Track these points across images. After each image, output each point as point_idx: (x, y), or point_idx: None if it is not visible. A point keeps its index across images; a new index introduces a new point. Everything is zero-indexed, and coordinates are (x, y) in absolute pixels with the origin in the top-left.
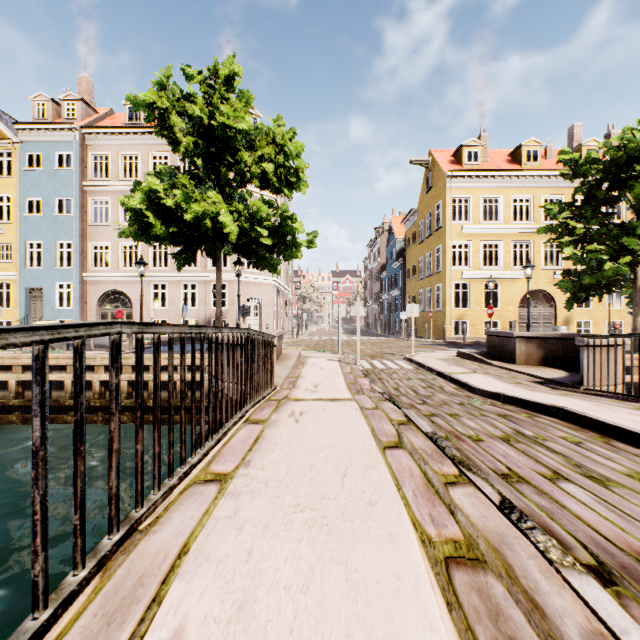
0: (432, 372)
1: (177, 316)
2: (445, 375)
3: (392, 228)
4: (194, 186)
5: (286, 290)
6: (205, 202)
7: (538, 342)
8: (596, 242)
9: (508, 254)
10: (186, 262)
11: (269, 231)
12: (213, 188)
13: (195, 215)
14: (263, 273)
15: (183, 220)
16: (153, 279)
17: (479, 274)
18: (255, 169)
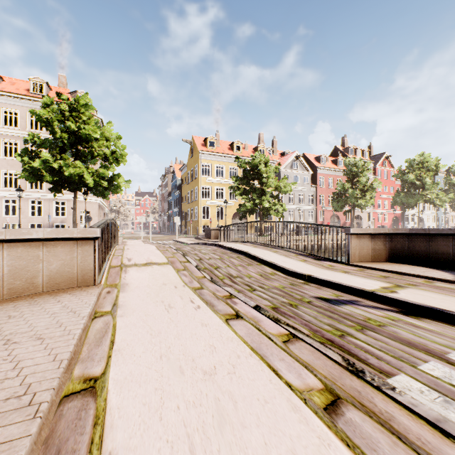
0: (180, 243)
1: (26, 221)
2: (183, 242)
3: (175, 171)
4: (62, 153)
5: (105, 206)
6: (75, 167)
7: (218, 231)
8: (247, 194)
9: (227, 194)
10: (57, 192)
11: (106, 180)
12: (70, 153)
13: (70, 173)
14: (91, 196)
15: (61, 173)
16: (5, 196)
17: (214, 203)
18: (100, 152)
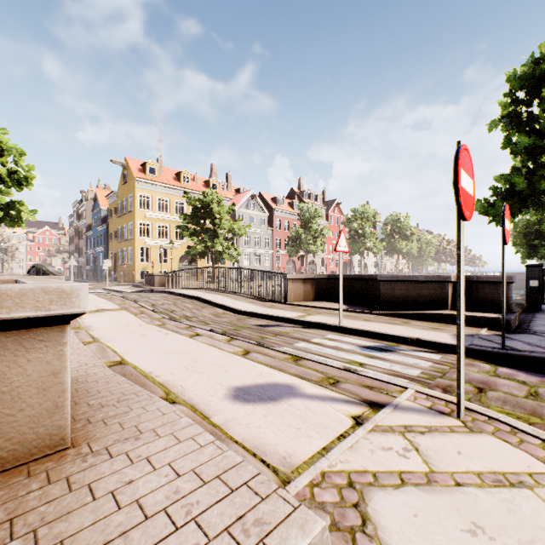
0: (115, 291)
1: None
2: (119, 291)
3: (98, 198)
4: None
5: None
6: None
7: (163, 277)
8: (198, 235)
9: (173, 232)
10: None
11: None
12: None
13: None
14: None
15: None
16: None
17: (156, 243)
18: None
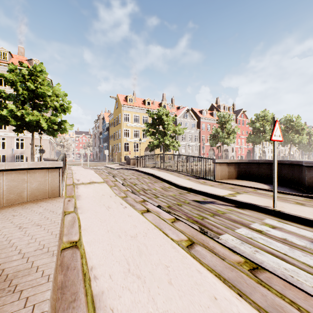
0: (109, 168)
1: None
2: (111, 167)
3: (104, 118)
4: (23, 105)
5: (53, 141)
6: (33, 115)
7: (135, 160)
8: (154, 135)
9: (141, 134)
10: (19, 132)
11: (56, 124)
12: (29, 104)
13: (30, 119)
14: (44, 134)
15: (23, 119)
16: None
17: (132, 140)
18: (52, 104)
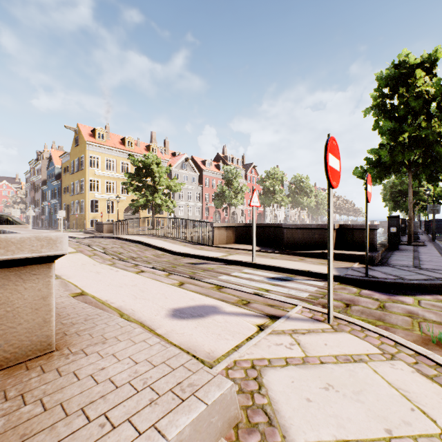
0: (69, 237)
1: None
2: (73, 237)
3: (52, 158)
4: None
5: None
6: None
7: (111, 225)
8: (140, 191)
9: (119, 188)
10: None
11: None
12: None
13: None
14: None
15: None
16: None
17: (104, 196)
18: None
